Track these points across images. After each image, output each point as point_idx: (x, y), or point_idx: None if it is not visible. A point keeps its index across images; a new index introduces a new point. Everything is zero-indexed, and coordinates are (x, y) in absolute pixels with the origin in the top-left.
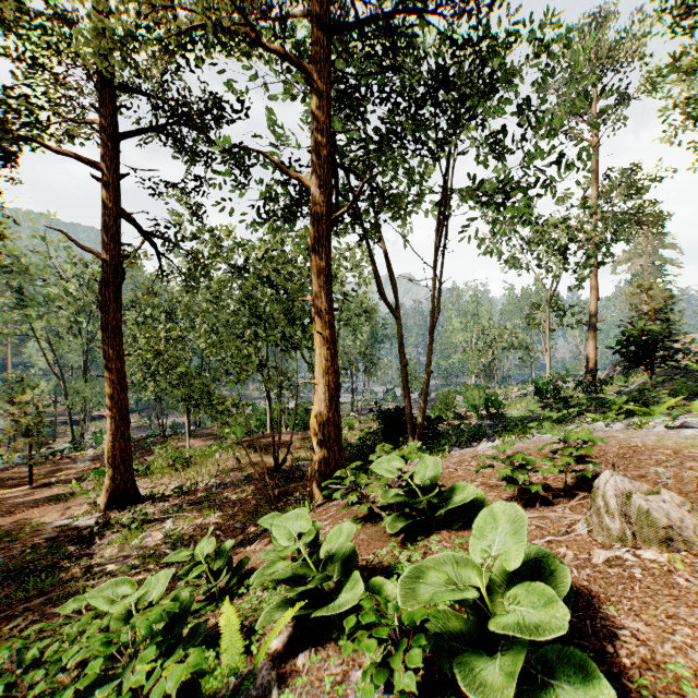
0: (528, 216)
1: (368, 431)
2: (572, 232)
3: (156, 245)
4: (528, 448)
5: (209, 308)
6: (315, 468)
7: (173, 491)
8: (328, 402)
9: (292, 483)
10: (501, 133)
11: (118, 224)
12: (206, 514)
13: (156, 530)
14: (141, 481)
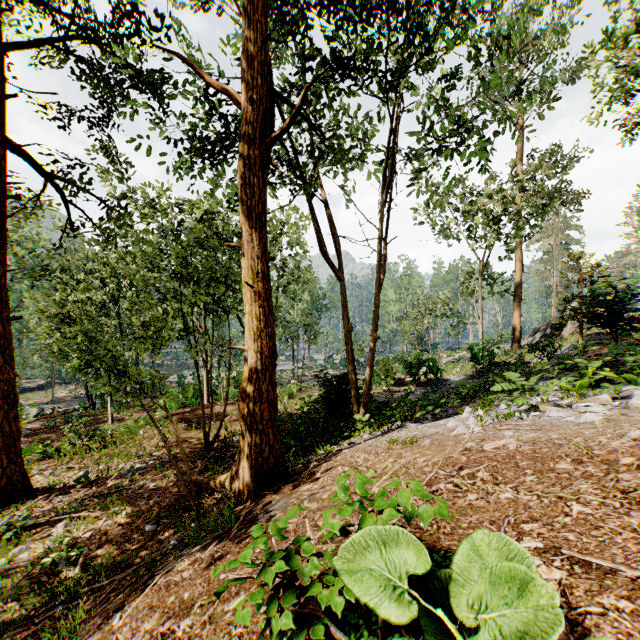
0: (484, 166)
1: (308, 399)
2: (506, 203)
3: (61, 191)
4: (555, 443)
5: (145, 274)
6: (244, 457)
7: (78, 480)
8: (261, 374)
9: (223, 466)
10: (455, 74)
11: (0, 155)
12: (112, 511)
13: (39, 540)
14: (44, 467)
